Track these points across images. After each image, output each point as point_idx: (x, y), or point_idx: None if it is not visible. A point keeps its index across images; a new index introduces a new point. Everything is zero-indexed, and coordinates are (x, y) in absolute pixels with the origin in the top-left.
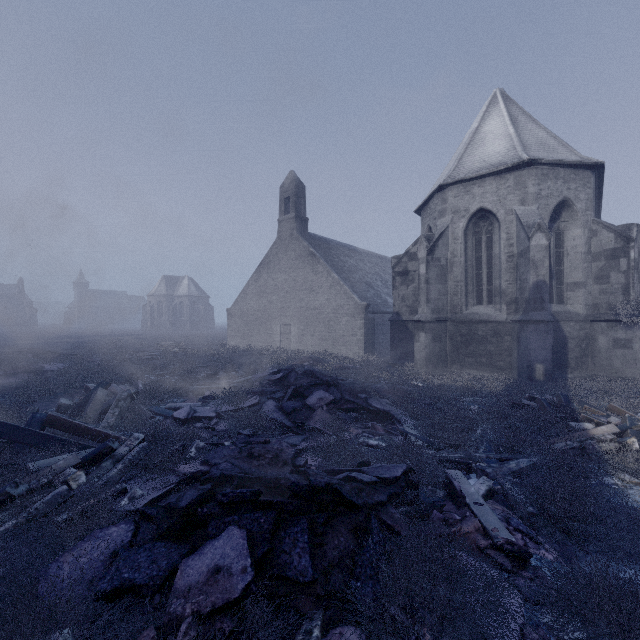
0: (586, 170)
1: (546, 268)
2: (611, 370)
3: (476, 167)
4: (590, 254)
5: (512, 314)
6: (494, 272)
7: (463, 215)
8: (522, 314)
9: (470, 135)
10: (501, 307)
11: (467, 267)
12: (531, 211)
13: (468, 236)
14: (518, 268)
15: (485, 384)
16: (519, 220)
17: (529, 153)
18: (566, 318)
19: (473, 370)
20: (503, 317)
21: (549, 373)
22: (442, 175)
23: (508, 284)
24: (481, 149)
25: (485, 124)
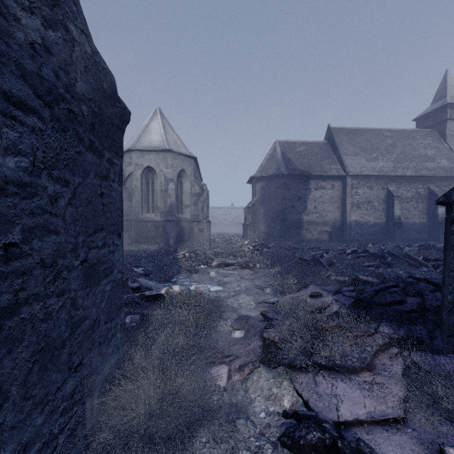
0: (191, 158)
1: (174, 198)
2: (198, 241)
3: (147, 145)
4: (192, 194)
5: (162, 218)
6: (155, 198)
7: (140, 167)
8: (166, 217)
9: (144, 126)
10: (158, 214)
11: (142, 194)
12: (170, 172)
13: (143, 178)
14: (164, 197)
15: (150, 250)
16: (165, 175)
17: (169, 146)
18: (183, 220)
19: (145, 245)
20: (158, 219)
21: (175, 242)
22: (130, 142)
23: (161, 204)
24: (149, 136)
25: (152, 123)
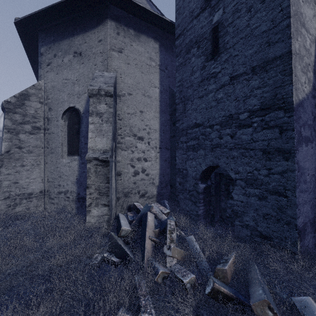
0: None
1: None
2: None
3: None
4: None
5: None
6: None
7: None
8: None
9: None
10: None
11: None
12: None
13: None
14: None
15: None
16: None
17: None
18: None
19: None
20: None
21: None
22: None
23: None
24: (0, 124)
25: (1, 118)
